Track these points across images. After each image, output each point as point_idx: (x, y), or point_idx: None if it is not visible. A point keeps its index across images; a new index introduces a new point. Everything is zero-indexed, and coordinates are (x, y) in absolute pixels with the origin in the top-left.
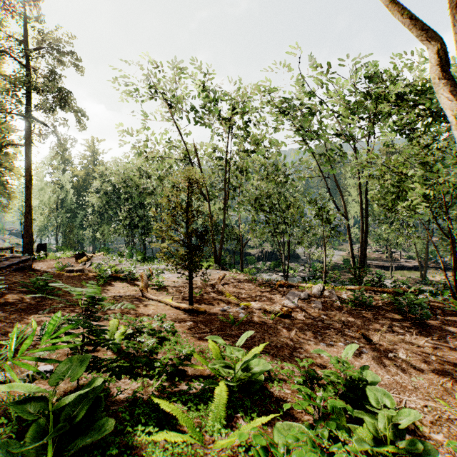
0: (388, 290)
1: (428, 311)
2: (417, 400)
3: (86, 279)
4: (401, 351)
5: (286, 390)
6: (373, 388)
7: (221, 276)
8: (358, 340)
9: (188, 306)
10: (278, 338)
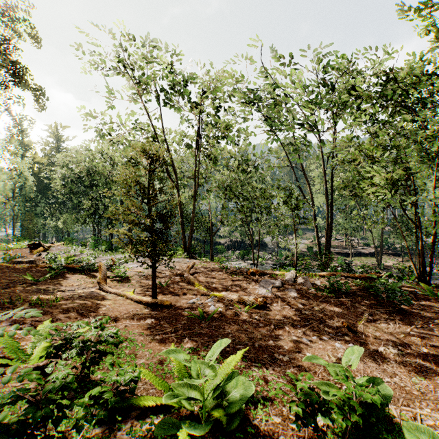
0: (359, 275)
1: (408, 297)
2: (433, 414)
3: (34, 271)
4: (390, 344)
5: (275, 418)
6: (411, 425)
7: (190, 265)
8: (342, 332)
9: (151, 300)
10: (255, 334)
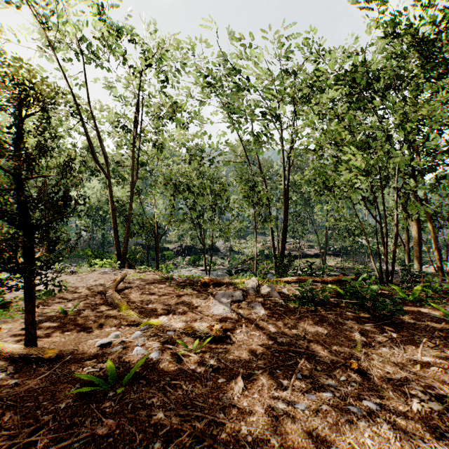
0: (327, 279)
1: (403, 306)
2: None
3: None
4: (416, 388)
5: None
6: None
7: (119, 277)
8: (344, 374)
9: (22, 349)
10: (213, 414)
